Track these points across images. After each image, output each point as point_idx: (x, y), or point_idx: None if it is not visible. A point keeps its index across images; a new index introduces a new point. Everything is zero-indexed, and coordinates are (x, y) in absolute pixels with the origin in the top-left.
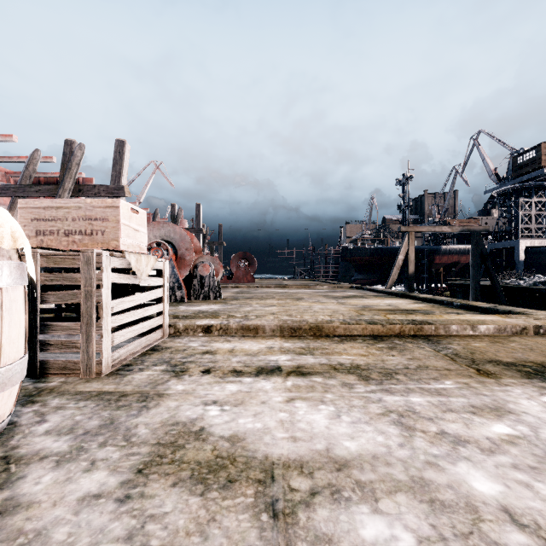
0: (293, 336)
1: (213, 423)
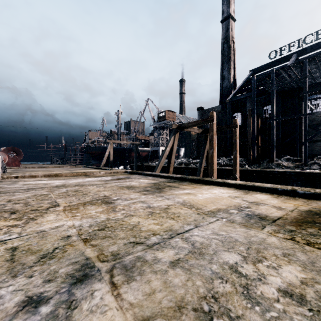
0: (49, 177)
1: (33, 183)
